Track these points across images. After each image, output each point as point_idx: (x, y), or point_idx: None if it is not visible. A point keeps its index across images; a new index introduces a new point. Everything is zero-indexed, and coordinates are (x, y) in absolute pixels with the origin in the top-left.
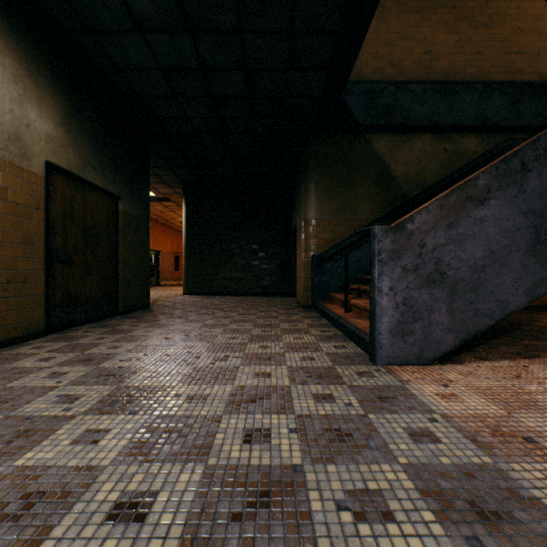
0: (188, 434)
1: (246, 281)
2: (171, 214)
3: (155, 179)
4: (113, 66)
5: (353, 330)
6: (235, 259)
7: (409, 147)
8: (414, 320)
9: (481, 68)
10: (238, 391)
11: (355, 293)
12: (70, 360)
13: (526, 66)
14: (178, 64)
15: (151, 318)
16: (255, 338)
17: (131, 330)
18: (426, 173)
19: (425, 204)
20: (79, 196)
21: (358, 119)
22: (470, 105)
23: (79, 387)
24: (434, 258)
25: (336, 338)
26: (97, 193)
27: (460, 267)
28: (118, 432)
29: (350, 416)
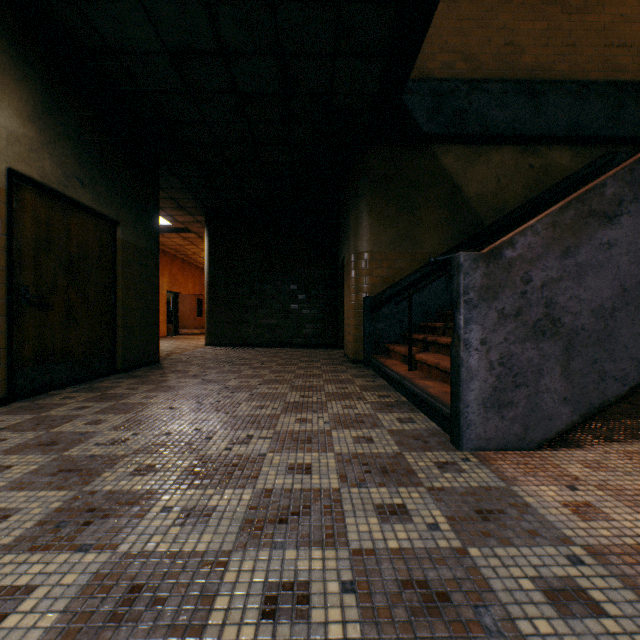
0: (167, 598)
1: (283, 329)
2: (192, 249)
3: (171, 203)
4: (105, 48)
5: (424, 397)
6: (269, 302)
7: (486, 162)
8: (516, 386)
9: (575, 64)
10: (260, 499)
11: (420, 345)
12: (25, 443)
13: (631, 62)
14: (191, 46)
15: (158, 377)
16: (290, 407)
17: (126, 395)
18: (506, 194)
19: (530, 222)
20: (59, 217)
21: (422, 126)
22: (561, 110)
23: (18, 494)
24: (544, 298)
25: (399, 407)
26: (86, 215)
27: (580, 310)
28: (46, 594)
29: (440, 552)
